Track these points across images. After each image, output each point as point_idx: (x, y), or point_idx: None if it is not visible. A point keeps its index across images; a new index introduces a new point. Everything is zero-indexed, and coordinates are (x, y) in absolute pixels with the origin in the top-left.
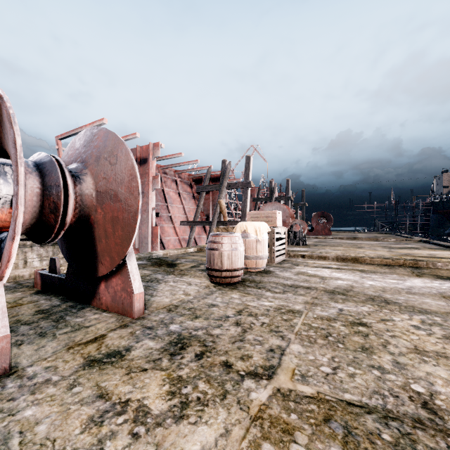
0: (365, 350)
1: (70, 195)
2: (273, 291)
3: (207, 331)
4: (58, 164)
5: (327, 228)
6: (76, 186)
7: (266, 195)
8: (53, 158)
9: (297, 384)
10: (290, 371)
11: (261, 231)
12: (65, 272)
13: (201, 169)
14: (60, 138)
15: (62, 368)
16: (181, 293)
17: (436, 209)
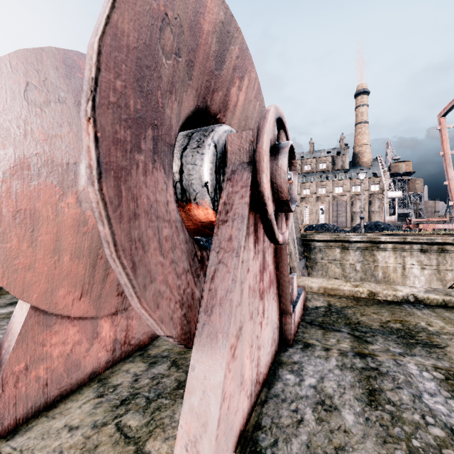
0: None
1: None
2: None
3: None
4: None
5: None
6: None
7: None
8: None
9: None
10: None
11: None
12: (363, 296)
13: None
14: (442, 115)
15: None
16: None
17: None
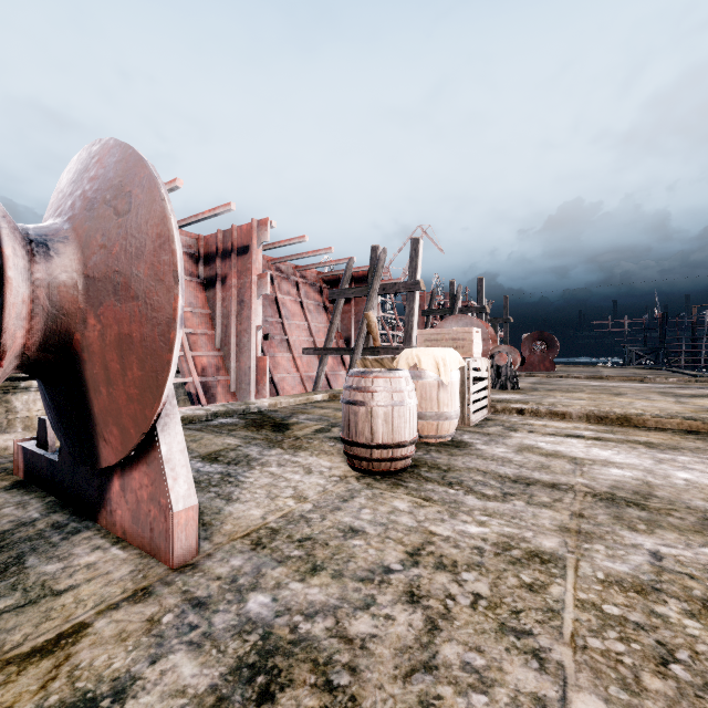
0: None
1: (9, 283)
2: (480, 493)
3: (338, 623)
4: None
5: (548, 360)
6: (35, 265)
7: (442, 305)
8: None
9: None
10: None
11: (448, 366)
12: None
13: (337, 262)
14: None
15: None
16: (289, 494)
17: None
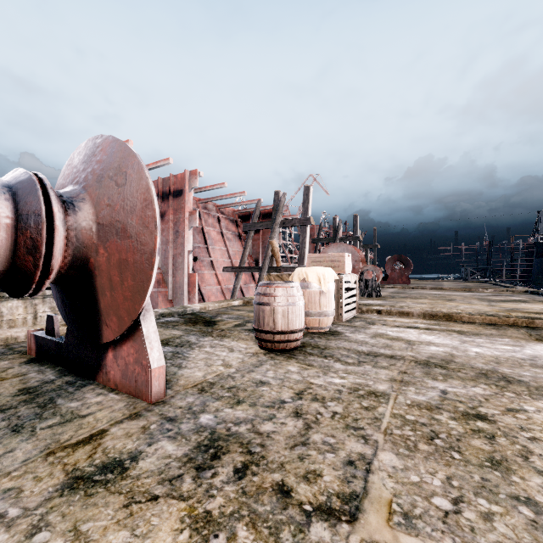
0: (496, 465)
1: (57, 229)
2: (344, 361)
3: (254, 426)
4: (40, 184)
5: (405, 276)
6: (68, 216)
7: (328, 234)
8: (34, 176)
9: (399, 535)
10: (385, 506)
11: (327, 280)
12: None
13: (249, 202)
14: None
15: (29, 493)
16: (220, 364)
17: (542, 251)
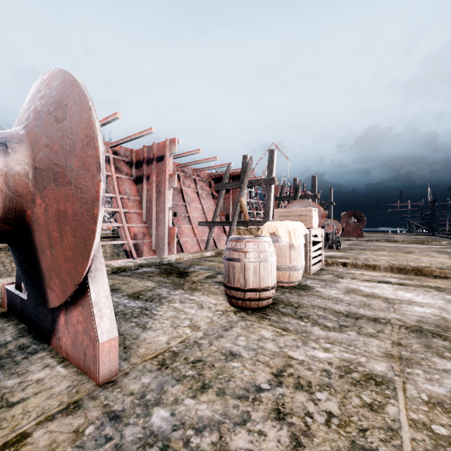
0: None
1: None
2: (323, 325)
3: (221, 437)
4: None
5: (359, 229)
6: None
7: (288, 194)
8: None
9: None
10: None
11: (297, 234)
12: None
13: (220, 166)
14: None
15: None
16: (187, 324)
17: None
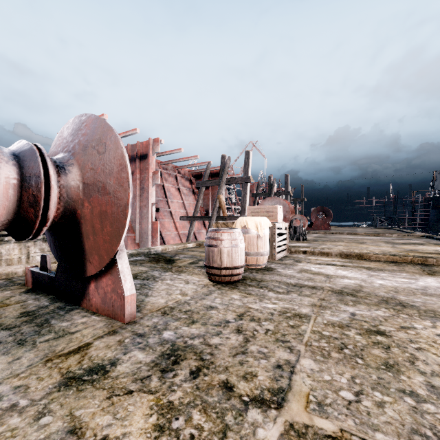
0: (389, 368)
1: (52, 187)
2: (276, 291)
3: (205, 340)
4: (39, 152)
5: (326, 223)
6: (60, 178)
7: (264, 190)
8: (34, 146)
9: (313, 417)
10: (304, 397)
11: (262, 227)
12: None
13: (201, 164)
14: None
15: (34, 389)
16: (178, 293)
17: (437, 204)
